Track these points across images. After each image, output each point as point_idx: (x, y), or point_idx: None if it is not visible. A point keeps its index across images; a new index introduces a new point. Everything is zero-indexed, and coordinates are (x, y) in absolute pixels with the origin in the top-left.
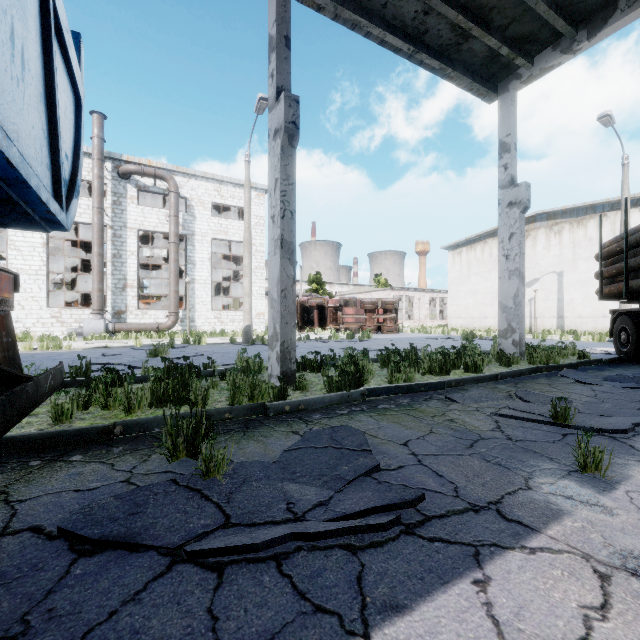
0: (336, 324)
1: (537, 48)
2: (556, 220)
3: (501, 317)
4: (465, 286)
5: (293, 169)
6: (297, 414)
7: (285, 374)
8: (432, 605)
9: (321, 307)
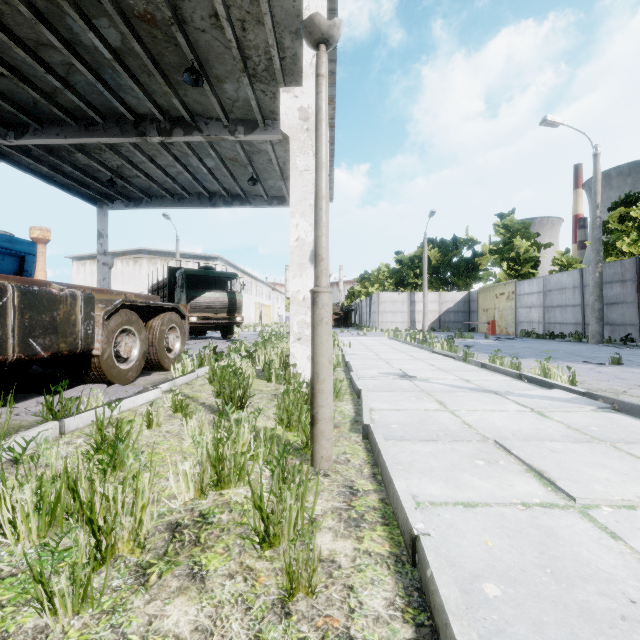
0: None
1: (115, 198)
2: (154, 256)
3: None
4: None
5: None
6: None
7: None
8: None
9: None
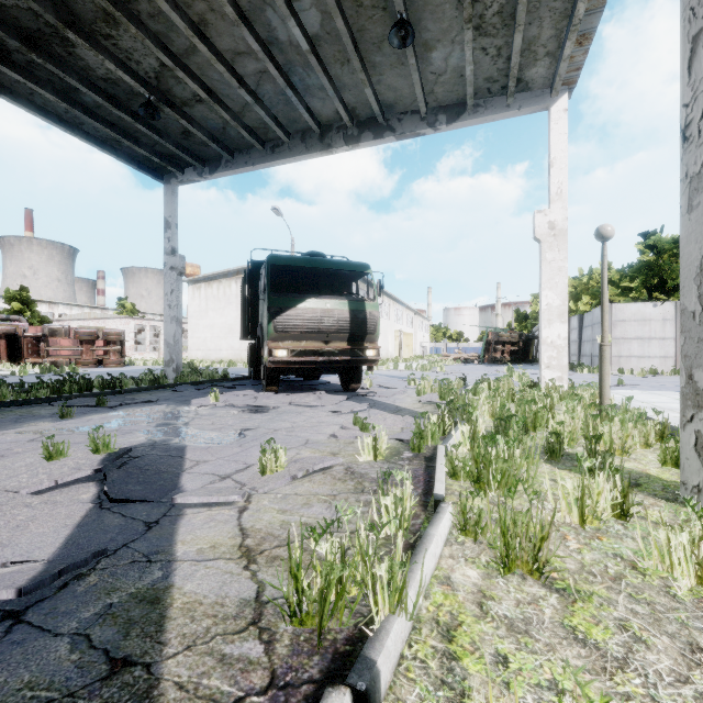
0: (38, 357)
1: (185, 164)
2: None
3: (167, 351)
4: (204, 320)
5: None
6: None
7: None
8: None
9: (13, 336)
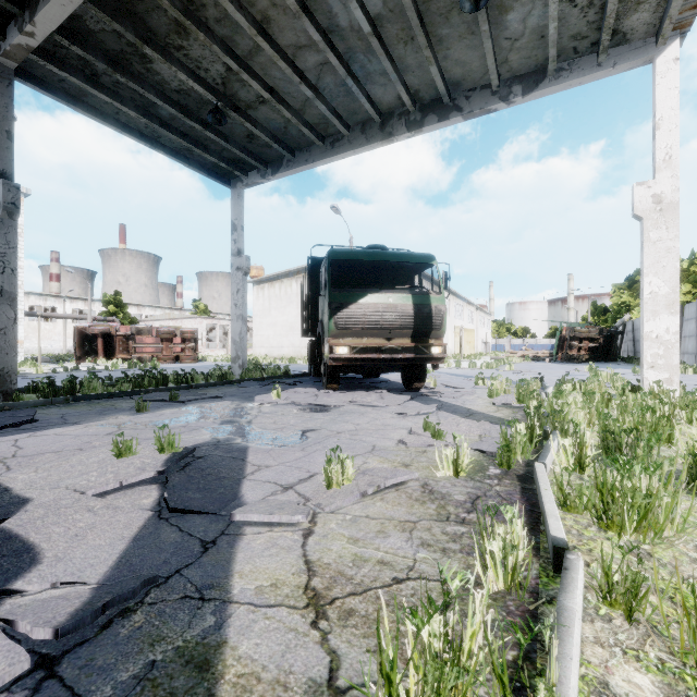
0: (127, 354)
1: (249, 167)
2: None
3: (233, 348)
4: (267, 319)
5: (14, 236)
6: (1, 412)
7: (5, 393)
8: (12, 436)
9: (107, 335)
